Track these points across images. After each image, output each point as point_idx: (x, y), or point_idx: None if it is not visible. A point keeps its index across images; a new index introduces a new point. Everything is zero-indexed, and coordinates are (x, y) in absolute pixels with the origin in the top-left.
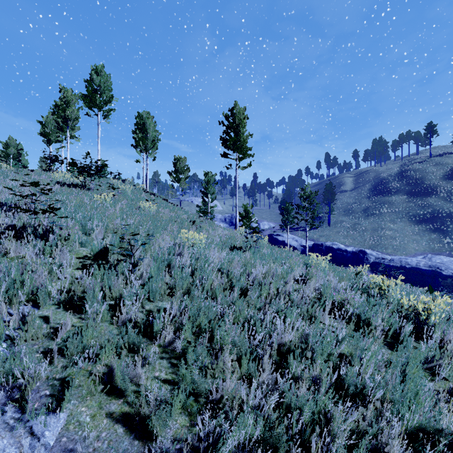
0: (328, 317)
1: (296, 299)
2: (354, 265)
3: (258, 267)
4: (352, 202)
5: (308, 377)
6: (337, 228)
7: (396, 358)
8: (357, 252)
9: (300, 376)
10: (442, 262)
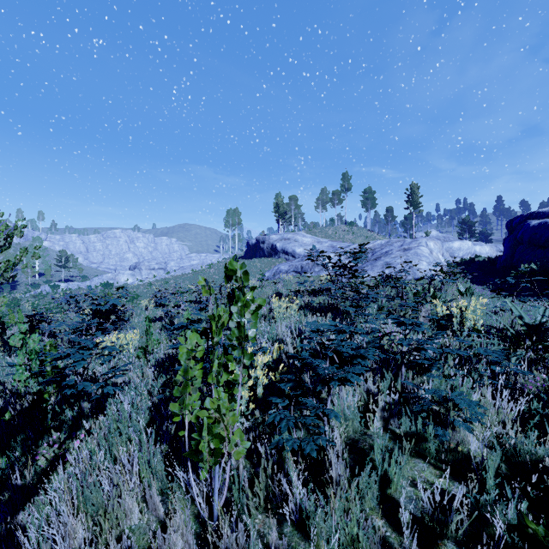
0: None
1: None
2: None
3: None
4: None
5: None
6: None
7: None
8: None
9: None
10: None
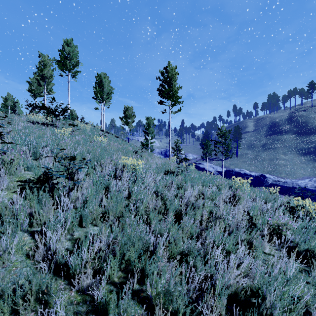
0: (267, 245)
1: (231, 224)
2: (256, 185)
3: (189, 189)
4: (254, 139)
5: None
6: (243, 158)
7: None
8: (258, 176)
9: None
10: None
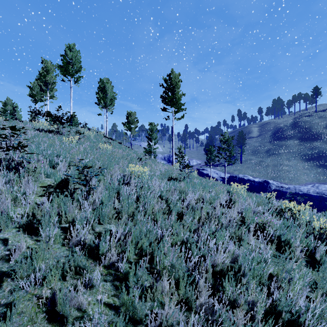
0: (252, 238)
1: (224, 222)
2: (260, 191)
3: (191, 194)
4: (258, 145)
5: (244, 303)
6: (247, 164)
7: (317, 278)
8: (262, 182)
9: (235, 301)
10: (326, 190)
